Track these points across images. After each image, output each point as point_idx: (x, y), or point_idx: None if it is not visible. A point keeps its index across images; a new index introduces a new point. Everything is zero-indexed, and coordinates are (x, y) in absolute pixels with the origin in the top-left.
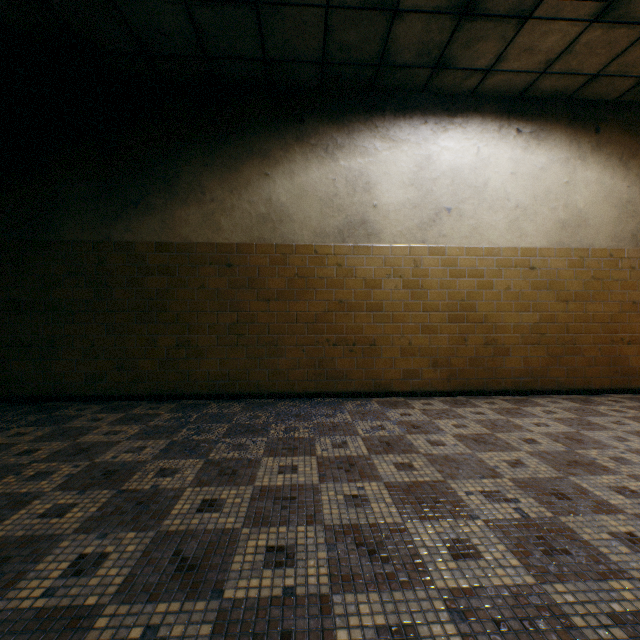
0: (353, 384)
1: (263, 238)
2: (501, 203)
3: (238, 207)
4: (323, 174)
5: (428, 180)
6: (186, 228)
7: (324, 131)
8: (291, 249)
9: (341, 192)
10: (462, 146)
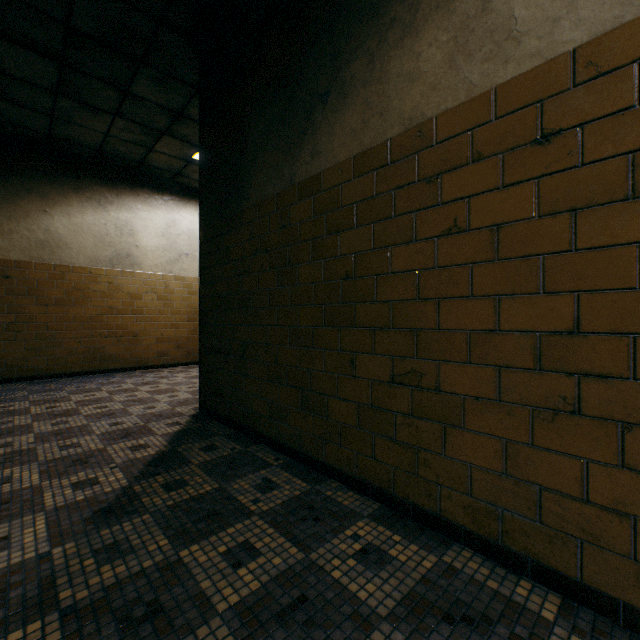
0: (121, 363)
1: (43, 258)
2: None
3: (17, 232)
4: (97, 219)
5: (175, 235)
6: None
7: (98, 189)
8: (69, 269)
9: (112, 233)
10: (196, 218)
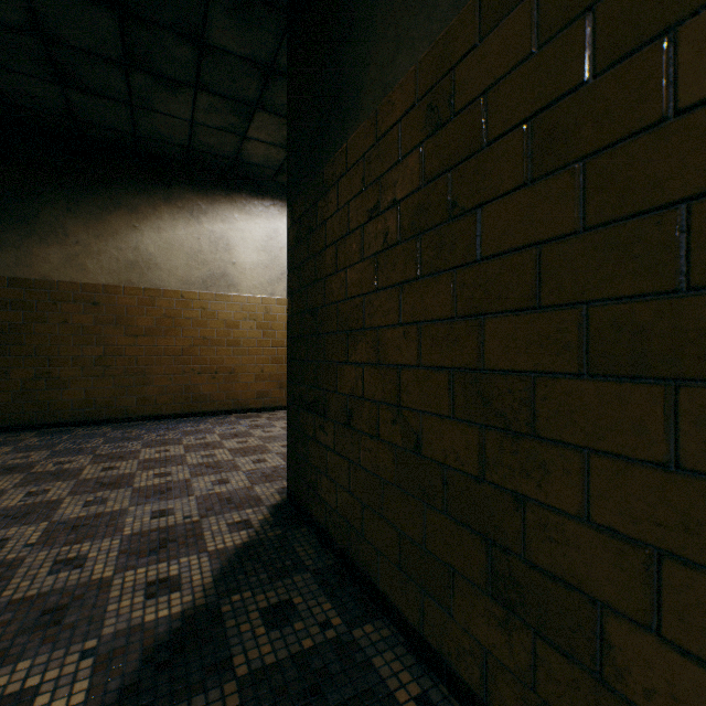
0: (216, 404)
1: (132, 282)
2: None
3: (105, 252)
4: (189, 233)
5: (276, 248)
6: (47, 266)
7: (190, 197)
8: (159, 293)
9: (206, 249)
10: None
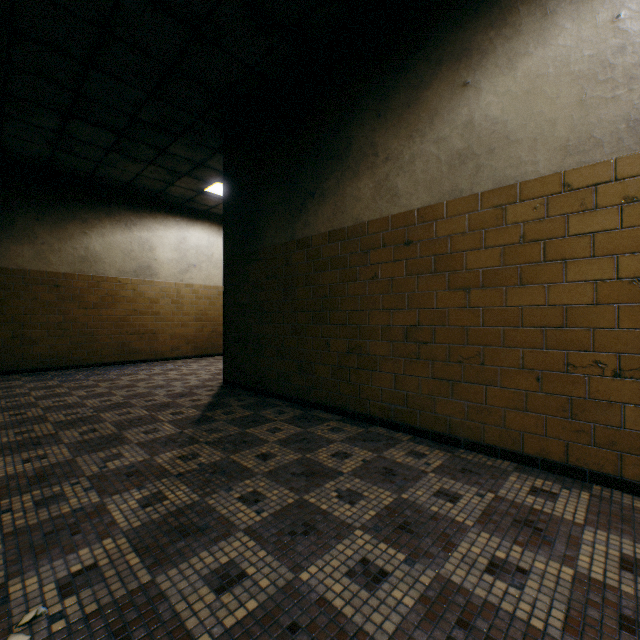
0: (143, 355)
1: (84, 271)
2: (220, 265)
3: (65, 250)
4: (125, 238)
5: (185, 249)
6: (21, 259)
7: (125, 214)
8: (104, 279)
9: (136, 249)
10: (202, 235)
